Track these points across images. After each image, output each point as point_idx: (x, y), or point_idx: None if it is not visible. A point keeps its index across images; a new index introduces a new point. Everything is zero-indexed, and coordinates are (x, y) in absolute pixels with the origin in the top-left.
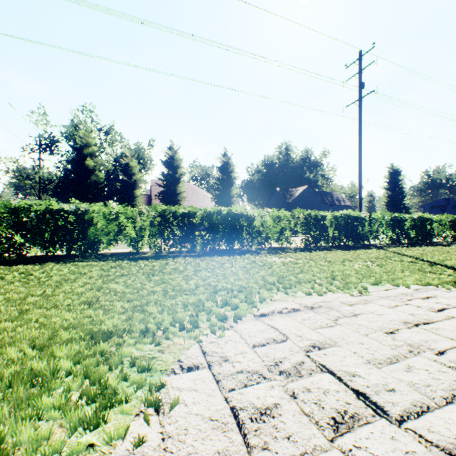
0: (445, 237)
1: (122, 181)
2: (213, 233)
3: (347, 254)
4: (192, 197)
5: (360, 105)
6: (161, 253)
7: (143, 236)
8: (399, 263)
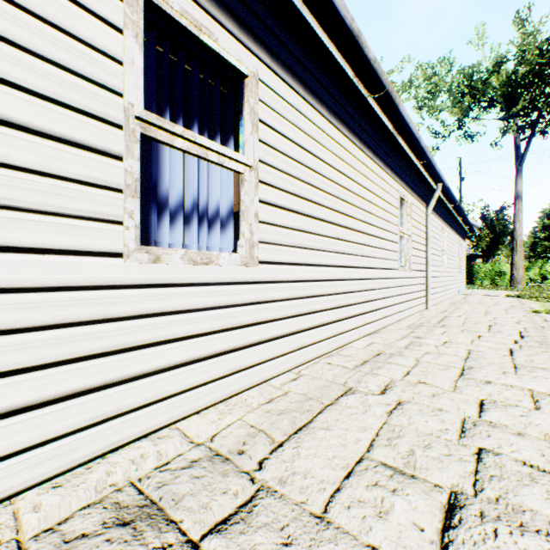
0: None
1: None
2: None
3: None
4: None
5: None
6: None
7: None
8: None
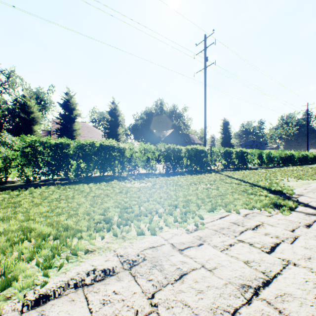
0: (254, 164)
1: (20, 117)
2: (86, 162)
3: (194, 178)
4: (87, 134)
5: (205, 72)
6: (33, 181)
7: (8, 166)
8: (230, 185)
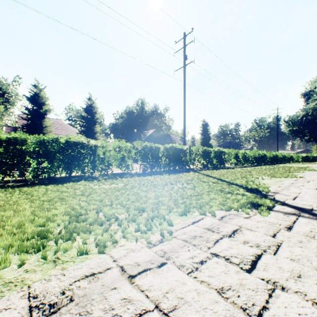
0: (231, 163)
1: None
2: (48, 161)
3: (172, 177)
4: (60, 132)
5: (184, 71)
6: None
7: None
8: (207, 184)
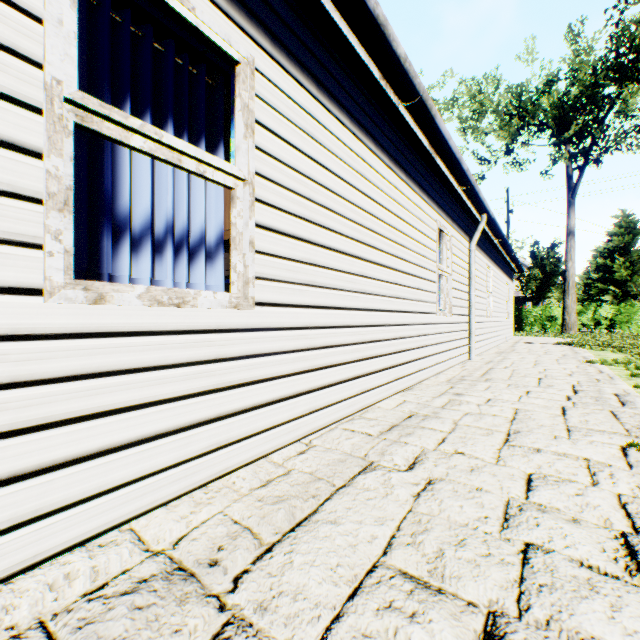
0: None
1: None
2: None
3: None
4: None
5: None
6: None
7: None
8: None
